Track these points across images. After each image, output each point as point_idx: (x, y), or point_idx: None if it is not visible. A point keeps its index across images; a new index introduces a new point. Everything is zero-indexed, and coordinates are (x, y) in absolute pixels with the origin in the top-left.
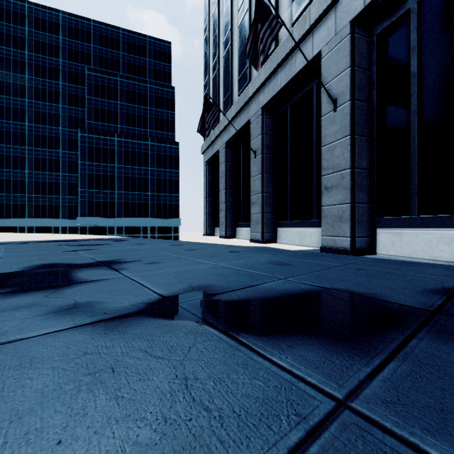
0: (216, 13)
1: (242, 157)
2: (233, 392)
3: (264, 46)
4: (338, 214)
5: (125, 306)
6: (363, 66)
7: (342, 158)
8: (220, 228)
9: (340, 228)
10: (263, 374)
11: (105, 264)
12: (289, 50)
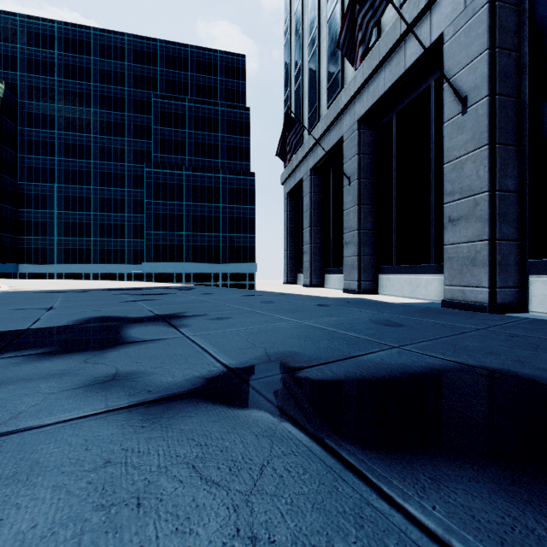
0: (298, 10)
1: (332, 185)
2: None
3: (363, 33)
4: (469, 255)
5: (176, 381)
6: (508, 46)
7: (475, 178)
8: (305, 275)
9: (472, 275)
10: None
11: (163, 318)
12: (396, 39)
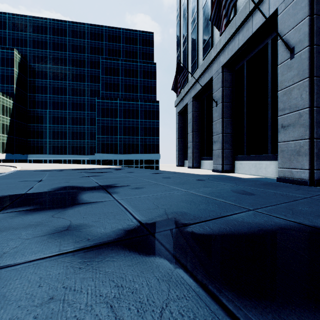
0: (185, 2)
1: (206, 107)
2: None
3: (226, 10)
4: (295, 149)
5: (106, 232)
6: None
7: (299, 99)
8: (189, 161)
9: (297, 161)
10: None
11: (103, 187)
12: (246, 15)
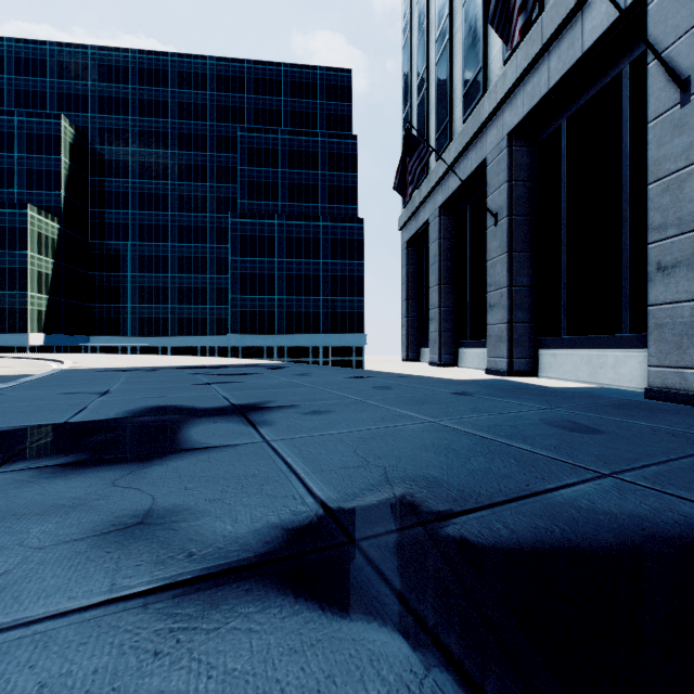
0: None
1: (470, 227)
2: None
3: None
4: None
5: (238, 532)
6: None
7: None
8: (431, 350)
9: None
10: None
11: (240, 410)
12: (568, 10)
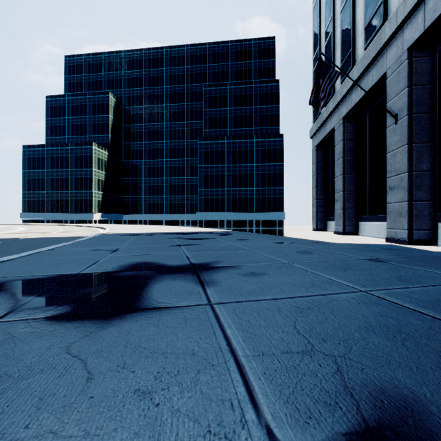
0: None
1: (369, 129)
2: None
3: None
4: None
5: None
6: None
7: None
8: (336, 222)
9: None
10: None
11: (195, 269)
12: None
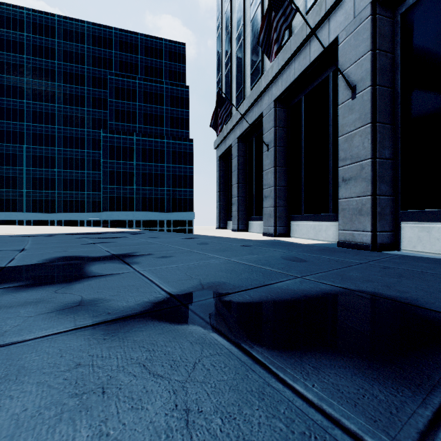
0: (228, 10)
1: (255, 150)
2: (246, 439)
3: (277, 34)
4: (357, 207)
5: (130, 305)
6: (385, 48)
7: (361, 148)
8: (233, 222)
9: (359, 222)
10: (284, 411)
11: (118, 257)
12: (303, 38)
